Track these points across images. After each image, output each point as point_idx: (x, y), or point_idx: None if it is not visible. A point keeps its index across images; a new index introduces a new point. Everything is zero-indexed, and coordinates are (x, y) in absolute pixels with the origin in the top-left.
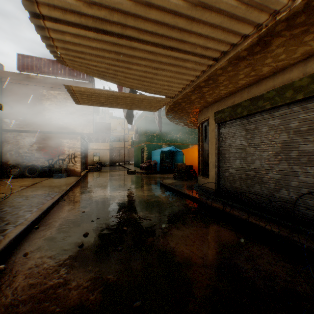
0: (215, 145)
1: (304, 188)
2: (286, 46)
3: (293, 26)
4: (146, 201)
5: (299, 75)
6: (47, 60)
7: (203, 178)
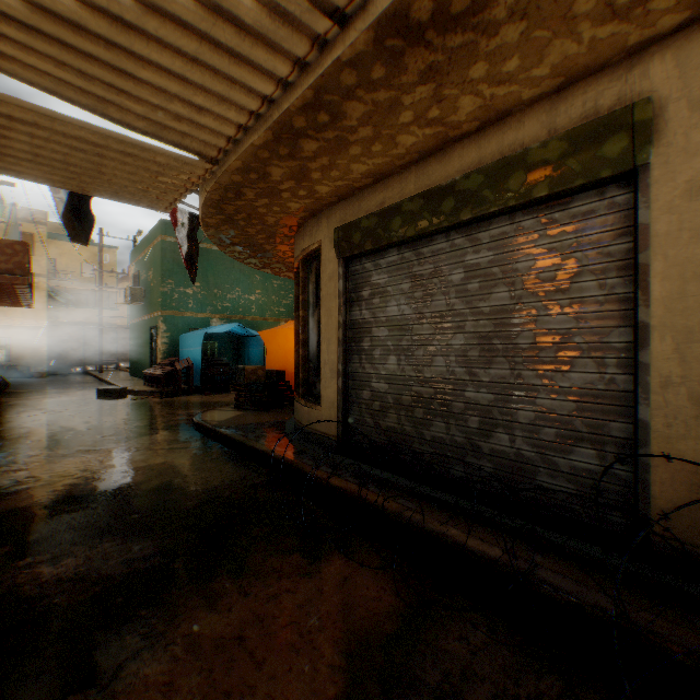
0: (336, 318)
1: (551, 426)
2: (531, 19)
3: None
4: (126, 495)
5: (540, 135)
6: None
7: (307, 406)
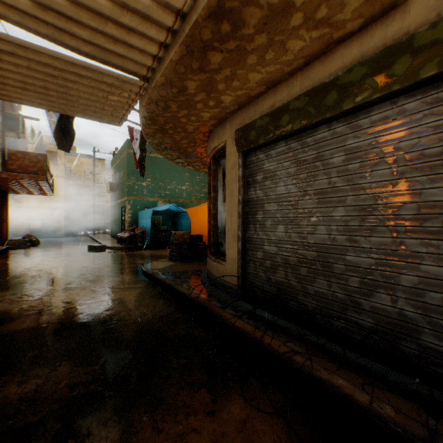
0: (237, 197)
1: (436, 291)
2: None
3: None
4: (87, 323)
5: (427, 20)
6: None
7: (216, 262)
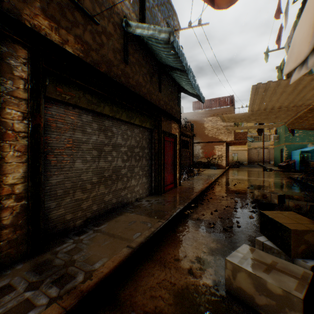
0: None
1: None
2: None
3: None
4: (268, 182)
5: None
6: (206, 100)
7: None
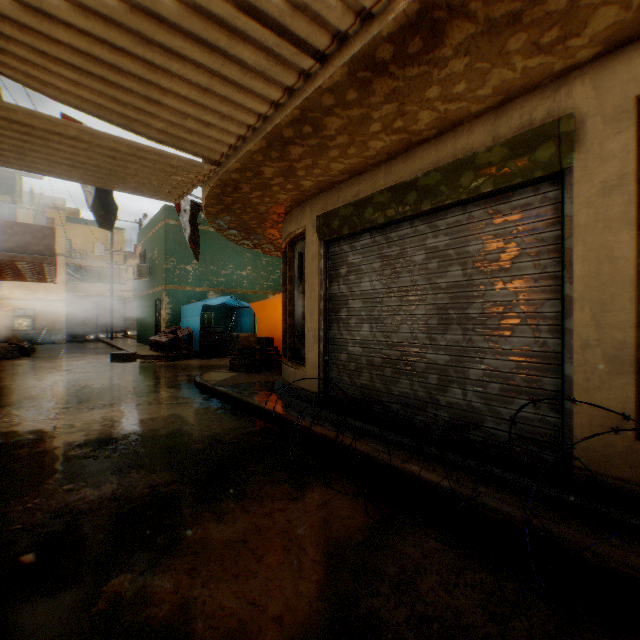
0: (318, 292)
1: (495, 382)
2: (473, 55)
3: None
4: (145, 438)
5: (486, 141)
6: None
7: (293, 368)
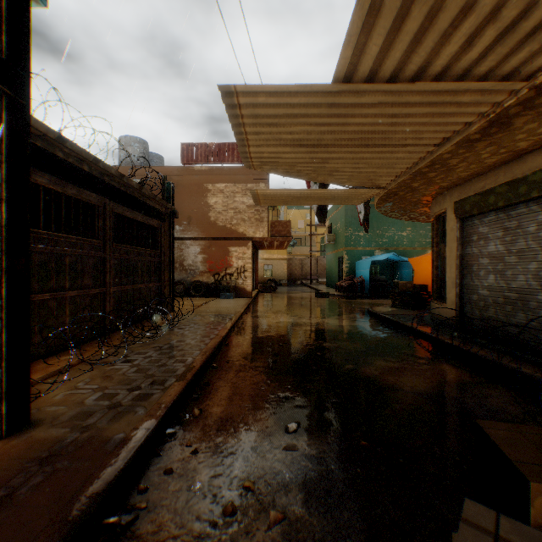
0: (454, 253)
1: None
2: (538, 121)
3: (534, 106)
4: (346, 332)
5: None
6: (213, 144)
7: (437, 304)
